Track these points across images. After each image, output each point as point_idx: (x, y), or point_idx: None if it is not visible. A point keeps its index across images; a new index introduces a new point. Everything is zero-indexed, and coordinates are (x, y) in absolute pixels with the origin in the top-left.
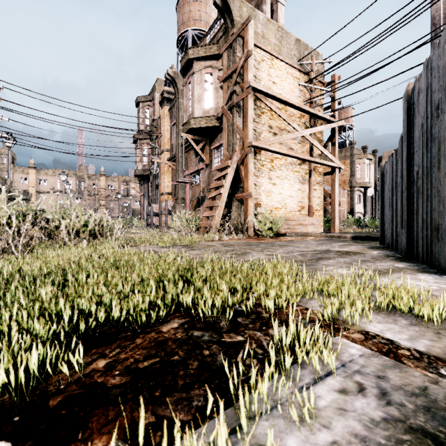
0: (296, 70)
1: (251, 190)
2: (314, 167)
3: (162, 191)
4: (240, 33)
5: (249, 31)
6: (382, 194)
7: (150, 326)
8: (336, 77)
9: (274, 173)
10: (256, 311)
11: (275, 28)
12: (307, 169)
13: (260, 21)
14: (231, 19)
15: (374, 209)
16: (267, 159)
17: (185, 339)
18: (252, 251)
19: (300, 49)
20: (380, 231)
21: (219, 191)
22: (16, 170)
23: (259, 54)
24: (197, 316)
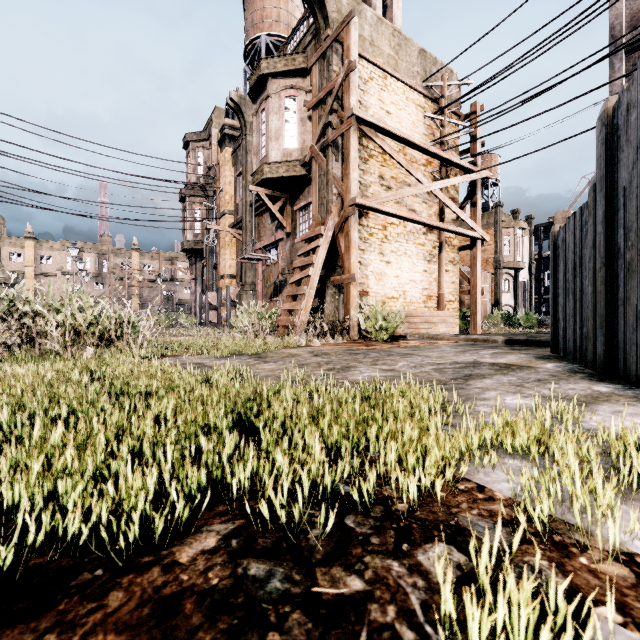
0: (420, 94)
1: (354, 271)
2: (446, 238)
3: (222, 273)
4: (337, 35)
5: (351, 32)
6: (555, 276)
7: (154, 546)
8: (477, 106)
9: (388, 246)
10: (381, 497)
11: (390, 32)
12: (436, 241)
13: (367, 21)
14: (324, 15)
15: (529, 300)
16: (378, 225)
17: (226, 591)
18: (359, 364)
19: (426, 64)
20: (551, 332)
21: (307, 272)
22: (5, 241)
23: (366, 68)
24: (261, 511)
